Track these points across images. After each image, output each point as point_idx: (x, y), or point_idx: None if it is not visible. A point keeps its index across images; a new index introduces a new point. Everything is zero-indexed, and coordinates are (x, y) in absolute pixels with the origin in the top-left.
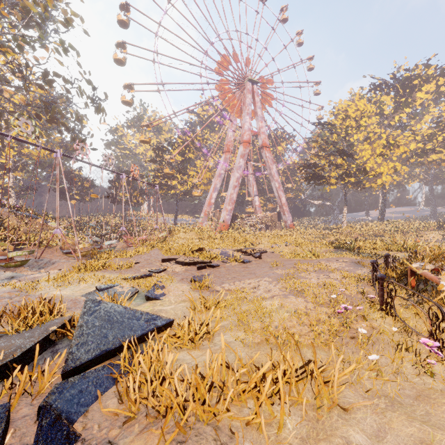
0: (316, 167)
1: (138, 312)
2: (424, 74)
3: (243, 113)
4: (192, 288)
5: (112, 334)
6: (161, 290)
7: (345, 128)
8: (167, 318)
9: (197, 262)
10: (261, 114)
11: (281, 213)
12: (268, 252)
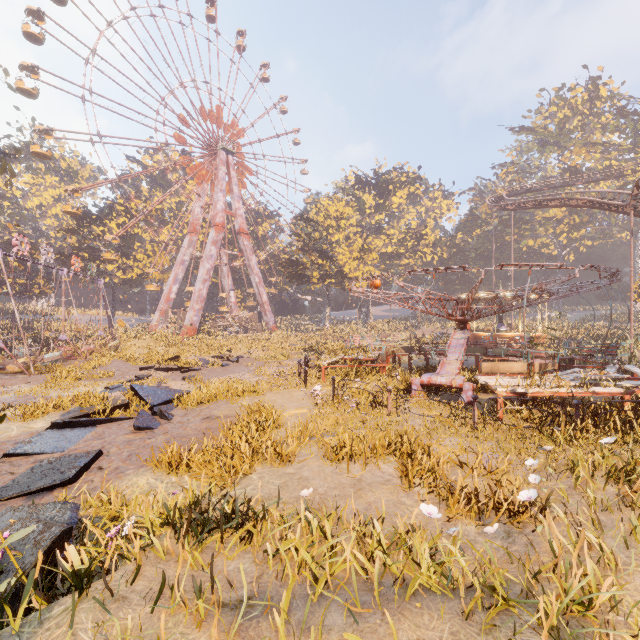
0: (298, 265)
1: (168, 389)
2: (398, 180)
3: (215, 188)
4: (188, 383)
5: (162, 396)
6: (165, 384)
7: (327, 226)
8: (186, 390)
9: (179, 368)
10: (238, 192)
11: (262, 313)
12: (245, 357)
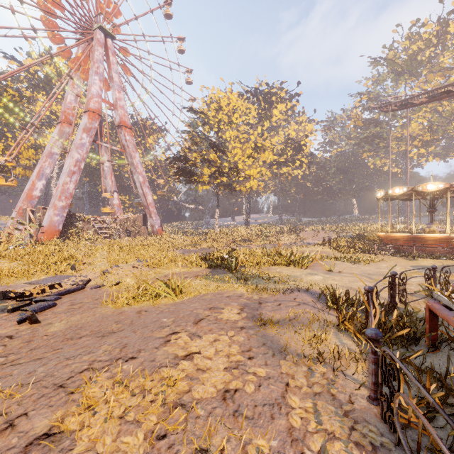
0: (187, 161)
1: None
2: (279, 94)
3: (90, 71)
4: None
5: None
6: None
7: (217, 122)
8: None
9: None
10: (118, 81)
11: (147, 216)
12: (88, 286)
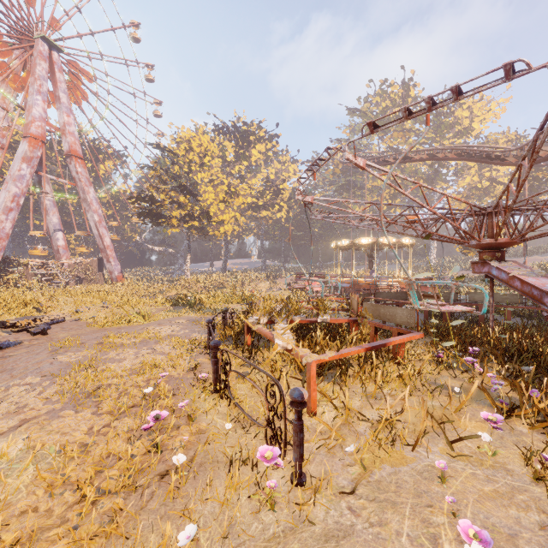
0: (153, 202)
1: None
2: (258, 133)
3: (30, 88)
4: None
5: None
6: None
7: (188, 162)
8: None
9: None
10: (67, 102)
11: (103, 260)
12: (67, 320)
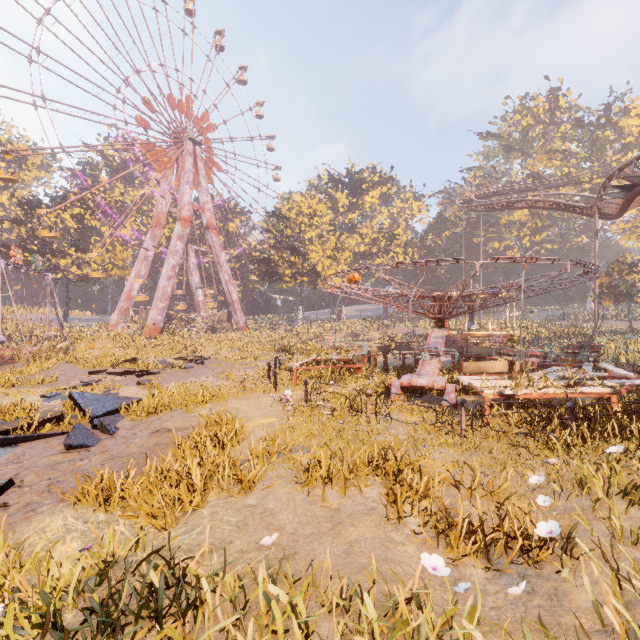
0: (270, 263)
1: (116, 396)
2: (371, 179)
3: (182, 180)
4: (143, 388)
5: (107, 405)
6: (115, 391)
7: (299, 223)
8: (138, 397)
9: (135, 371)
10: (206, 185)
11: (232, 312)
12: (211, 358)
